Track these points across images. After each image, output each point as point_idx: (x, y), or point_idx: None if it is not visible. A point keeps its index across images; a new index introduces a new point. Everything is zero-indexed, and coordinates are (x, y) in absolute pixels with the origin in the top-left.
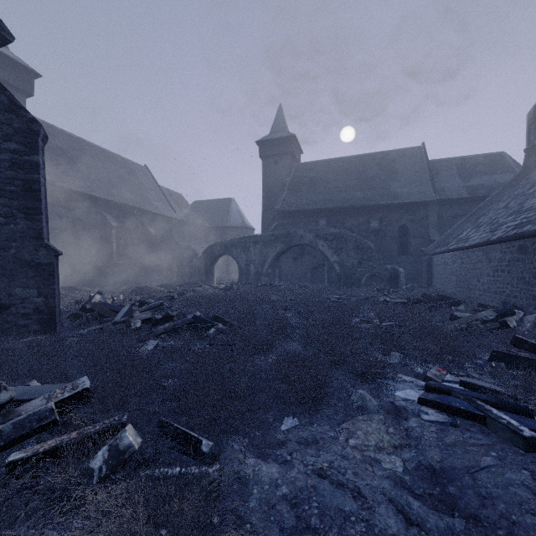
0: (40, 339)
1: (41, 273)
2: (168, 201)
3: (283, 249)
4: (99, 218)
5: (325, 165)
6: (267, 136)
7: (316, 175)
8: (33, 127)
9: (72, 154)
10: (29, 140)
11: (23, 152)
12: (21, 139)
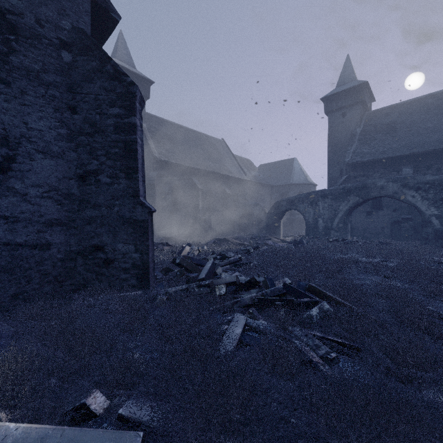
0: (136, 294)
1: (137, 230)
2: (240, 166)
3: (357, 203)
4: (190, 183)
5: (406, 106)
6: (333, 90)
7: (395, 119)
8: (131, 90)
9: (173, 137)
10: (128, 103)
11: (123, 115)
12: (122, 103)
